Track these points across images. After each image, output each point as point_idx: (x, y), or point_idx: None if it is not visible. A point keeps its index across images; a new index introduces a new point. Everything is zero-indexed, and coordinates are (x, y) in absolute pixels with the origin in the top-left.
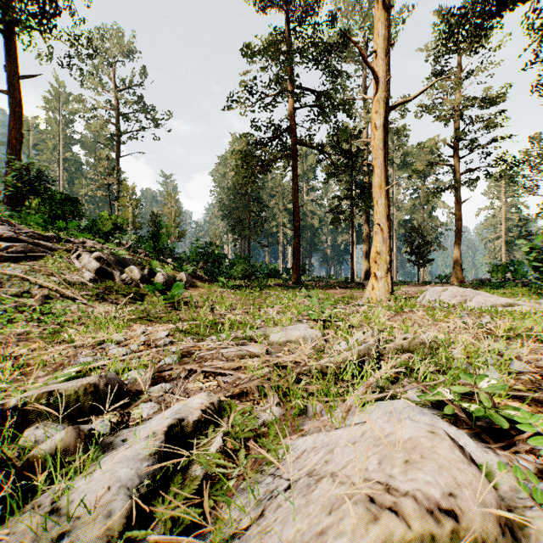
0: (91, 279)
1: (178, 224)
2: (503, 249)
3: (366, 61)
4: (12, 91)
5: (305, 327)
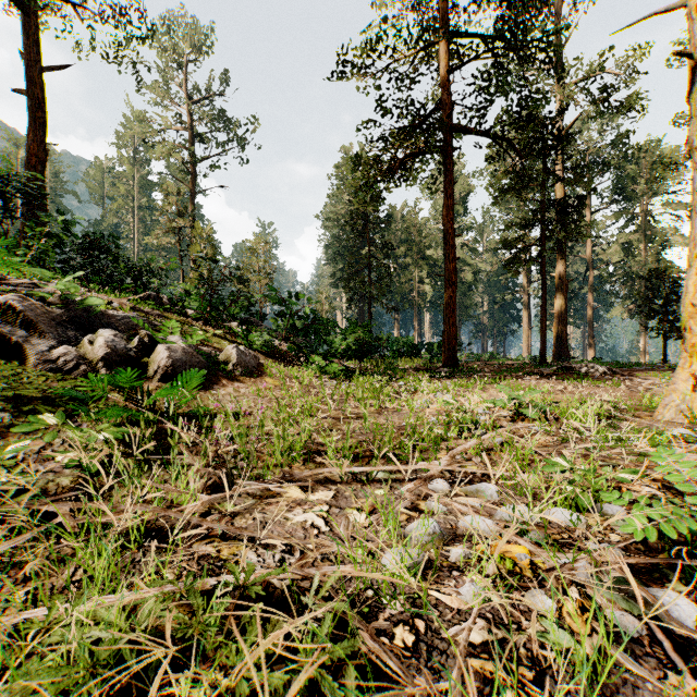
0: None
1: (270, 280)
2: None
3: None
4: (31, 88)
5: None
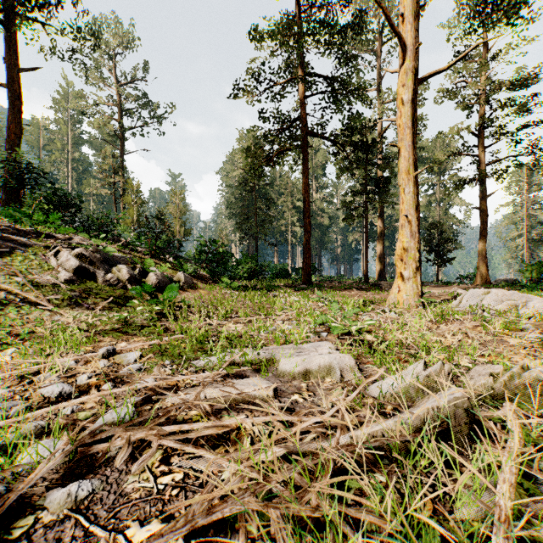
0: (66, 280)
1: (184, 222)
2: (525, 248)
3: (392, 24)
4: (10, 83)
5: (328, 347)
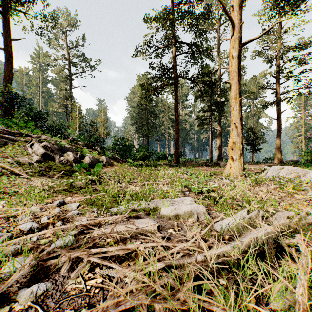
0: (37, 160)
1: (106, 127)
2: (303, 142)
3: (226, 11)
4: (6, 48)
5: (189, 200)
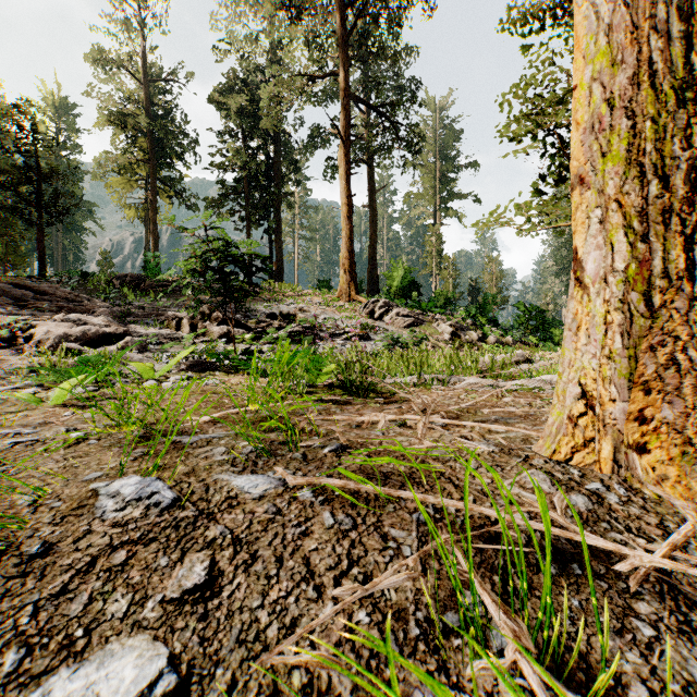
0: (449, 338)
1: (500, 290)
2: None
3: None
4: (371, 205)
5: None
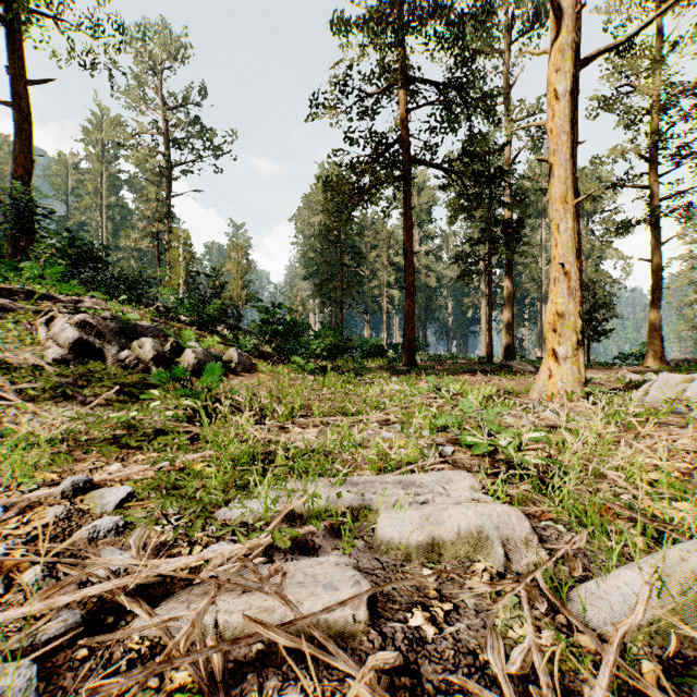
0: (56, 359)
1: (246, 284)
2: None
3: None
4: (19, 102)
5: (466, 484)
